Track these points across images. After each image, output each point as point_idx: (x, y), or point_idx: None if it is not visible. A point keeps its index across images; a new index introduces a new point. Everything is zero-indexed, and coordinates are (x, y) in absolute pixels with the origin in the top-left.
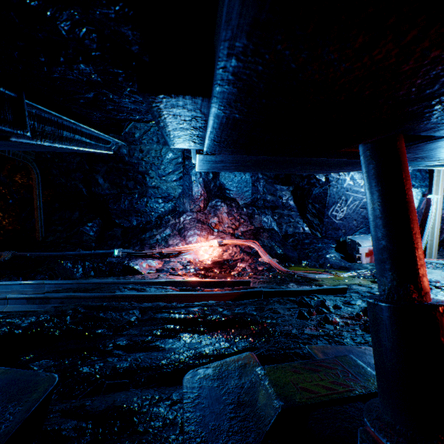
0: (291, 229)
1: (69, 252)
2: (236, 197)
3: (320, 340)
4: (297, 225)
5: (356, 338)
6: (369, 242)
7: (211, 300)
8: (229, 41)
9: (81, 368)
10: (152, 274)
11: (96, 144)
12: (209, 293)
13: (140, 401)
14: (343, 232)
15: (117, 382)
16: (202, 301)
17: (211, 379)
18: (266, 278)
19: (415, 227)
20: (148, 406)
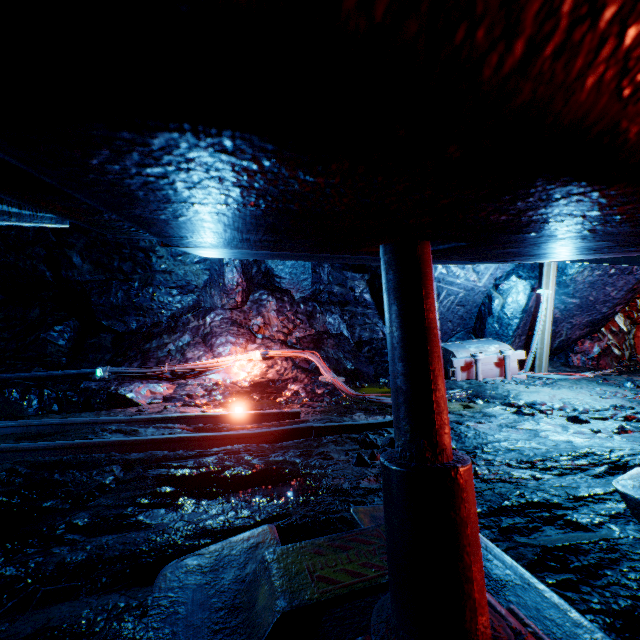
0: (367, 333)
1: (18, 373)
2: (290, 288)
3: (379, 497)
4: (375, 327)
5: None
6: (466, 352)
7: (238, 443)
8: (1, 151)
9: (3, 569)
10: (157, 405)
11: (33, 215)
12: (235, 433)
13: (93, 615)
14: None
15: (61, 587)
16: (224, 446)
17: (200, 573)
18: (326, 406)
19: (434, 362)
20: (104, 622)
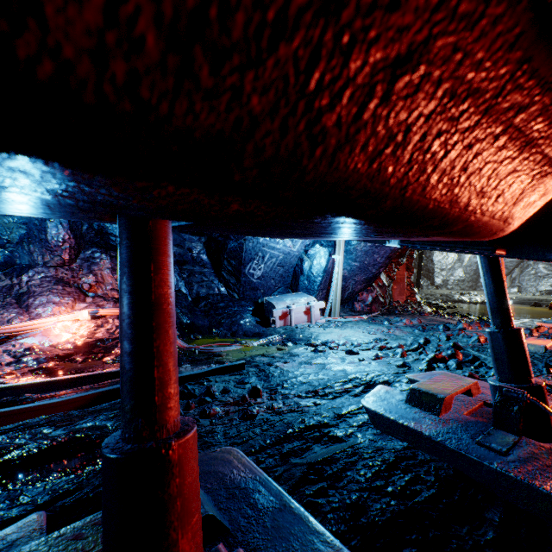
0: (205, 290)
1: None
2: None
3: None
4: (211, 284)
5: (229, 431)
6: (284, 303)
7: (40, 415)
8: None
9: None
10: None
11: None
12: (36, 404)
13: None
14: (262, 292)
15: None
16: (19, 421)
17: None
18: None
19: (160, 338)
20: None
